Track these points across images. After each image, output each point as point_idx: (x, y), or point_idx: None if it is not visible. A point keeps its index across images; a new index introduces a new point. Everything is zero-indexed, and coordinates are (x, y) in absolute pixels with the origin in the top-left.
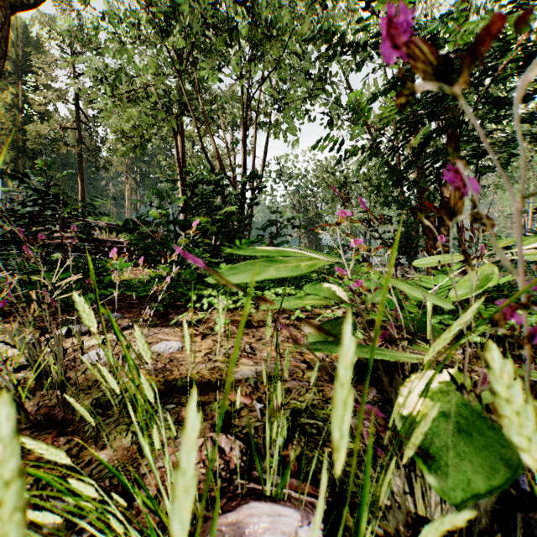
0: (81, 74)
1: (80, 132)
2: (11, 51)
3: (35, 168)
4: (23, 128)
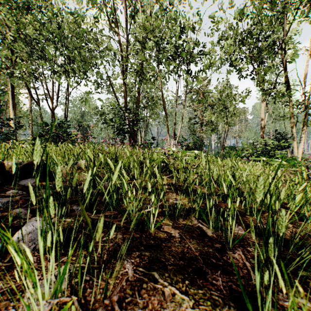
0: None
1: None
2: None
3: None
4: None
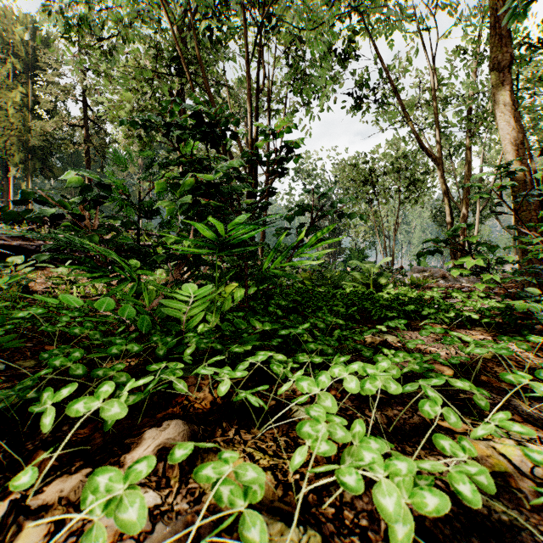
0: (88, 69)
1: (87, 130)
2: (21, 50)
3: (45, 169)
4: (32, 129)
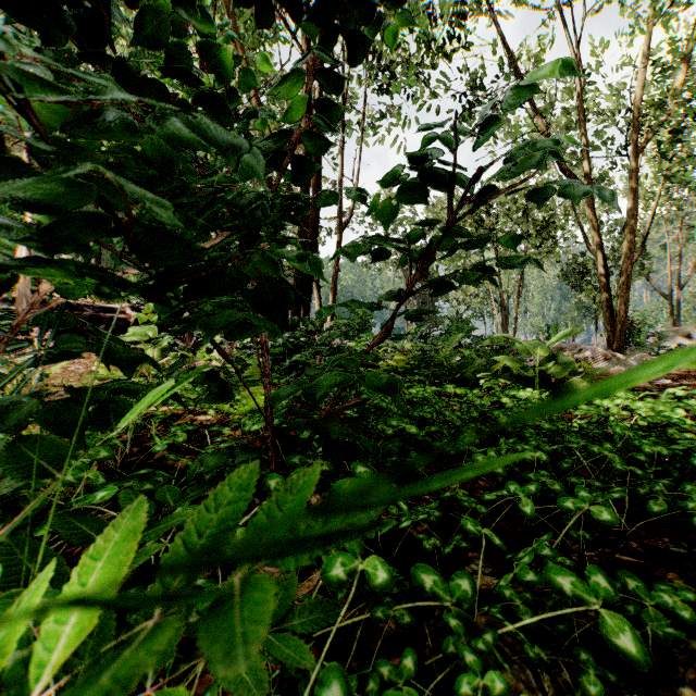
0: None
1: None
2: None
3: None
4: None
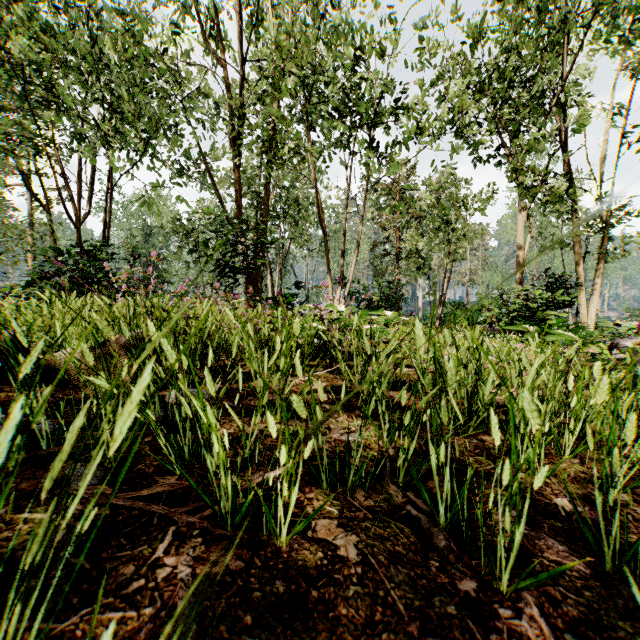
0: None
1: None
2: None
3: None
4: None
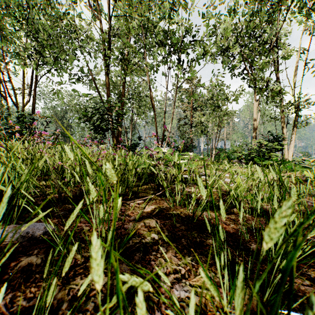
0: None
1: None
2: None
3: None
4: None
